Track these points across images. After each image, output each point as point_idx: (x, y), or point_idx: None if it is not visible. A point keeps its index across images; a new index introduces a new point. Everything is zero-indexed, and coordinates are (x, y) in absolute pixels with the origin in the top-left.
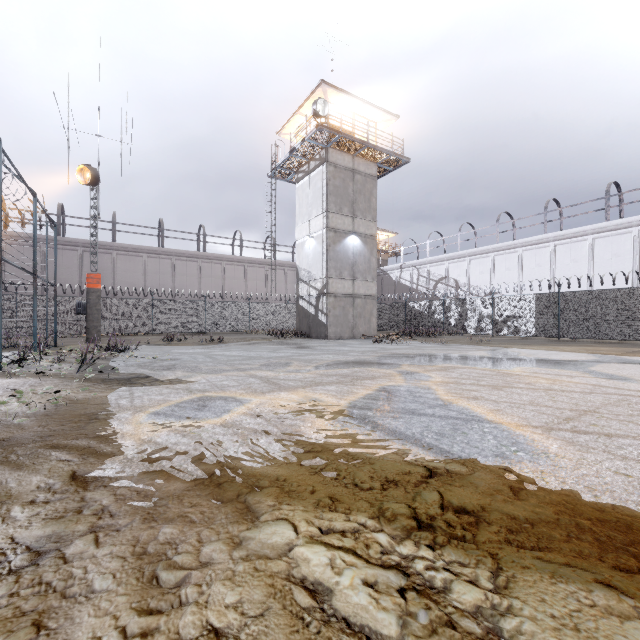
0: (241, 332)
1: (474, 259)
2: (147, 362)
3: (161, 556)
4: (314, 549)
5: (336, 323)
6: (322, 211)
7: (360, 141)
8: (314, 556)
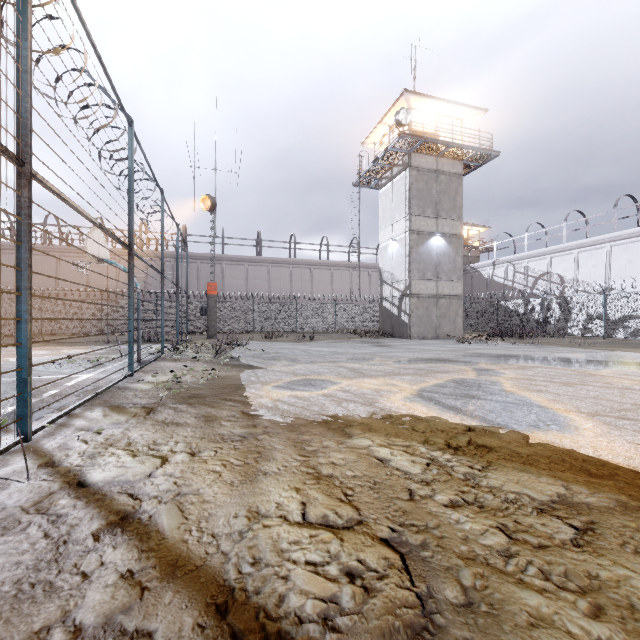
0: (328, 331)
1: (584, 251)
2: (258, 354)
3: (303, 442)
4: (382, 447)
5: (419, 323)
6: (405, 215)
7: (444, 142)
8: (382, 449)
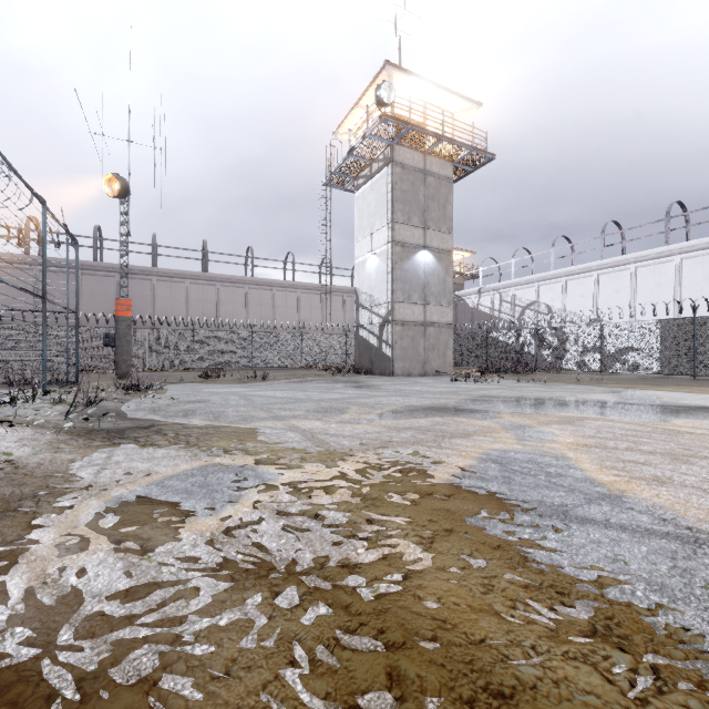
0: (293, 367)
1: (572, 279)
2: (165, 405)
3: None
4: None
5: (404, 357)
6: (387, 222)
7: (433, 134)
8: None
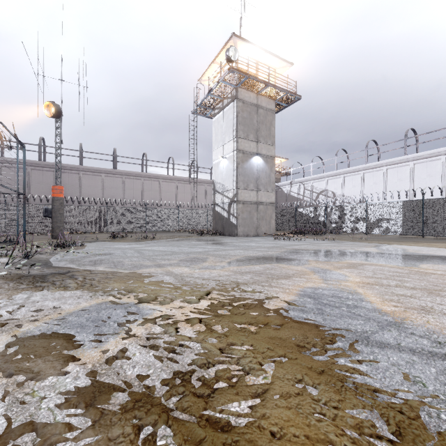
0: (173, 231)
1: (348, 176)
2: (81, 257)
3: None
4: None
5: (244, 224)
6: (233, 137)
7: (263, 81)
8: None
